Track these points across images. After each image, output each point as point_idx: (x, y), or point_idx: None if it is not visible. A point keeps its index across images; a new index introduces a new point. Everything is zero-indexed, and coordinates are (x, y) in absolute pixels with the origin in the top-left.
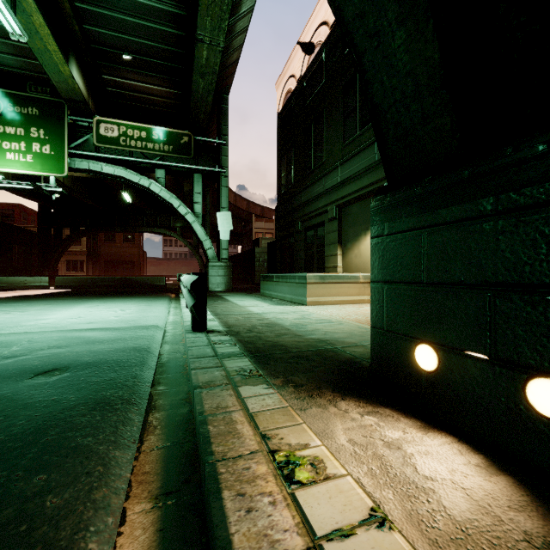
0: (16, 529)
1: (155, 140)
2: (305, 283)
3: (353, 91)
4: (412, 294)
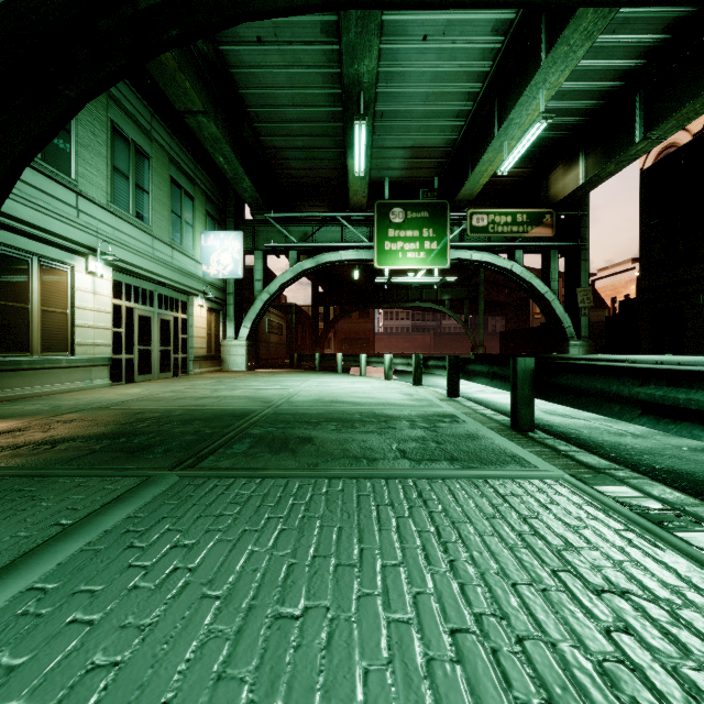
0: None
1: (519, 223)
2: None
3: None
4: None
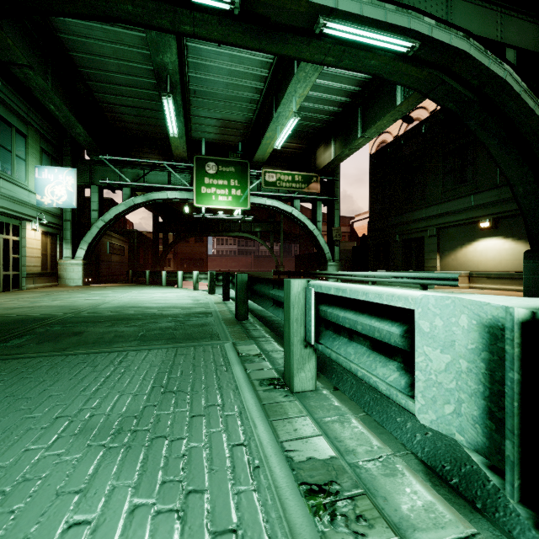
0: None
1: (296, 181)
2: None
3: (452, 159)
4: None
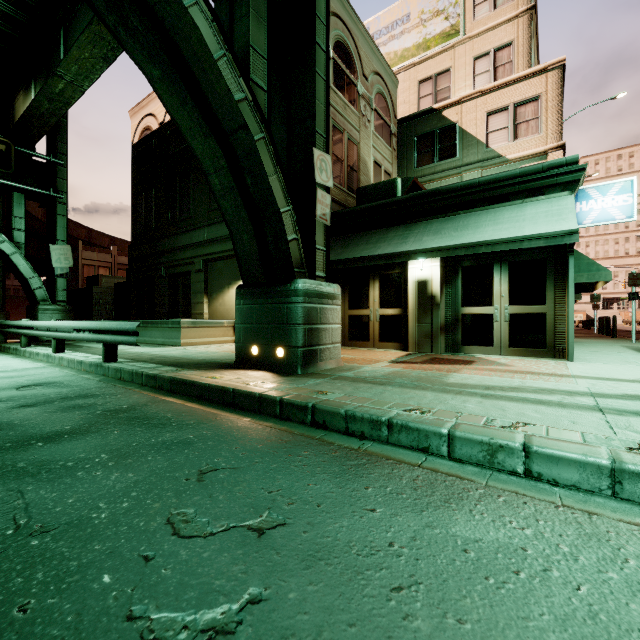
0: (134, 398)
1: None
2: (179, 327)
3: None
4: (251, 328)
